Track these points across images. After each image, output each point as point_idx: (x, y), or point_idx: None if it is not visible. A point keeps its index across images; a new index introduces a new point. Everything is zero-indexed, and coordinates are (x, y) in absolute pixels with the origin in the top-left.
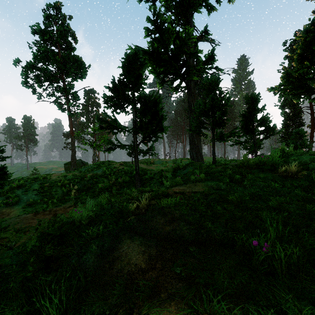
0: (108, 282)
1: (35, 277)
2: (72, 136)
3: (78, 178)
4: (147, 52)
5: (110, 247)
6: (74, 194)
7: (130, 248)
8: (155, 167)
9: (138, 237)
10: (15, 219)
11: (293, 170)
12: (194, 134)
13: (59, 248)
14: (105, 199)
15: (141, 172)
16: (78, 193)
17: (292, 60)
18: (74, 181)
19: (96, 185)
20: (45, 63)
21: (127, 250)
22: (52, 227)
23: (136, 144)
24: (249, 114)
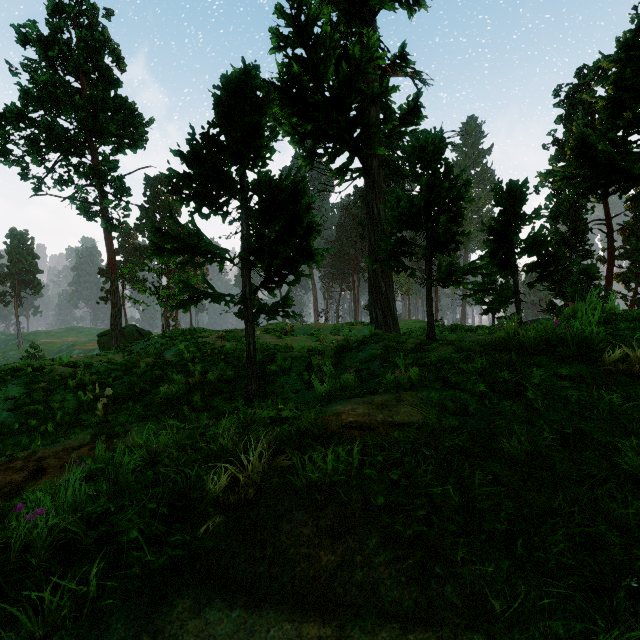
0: None
1: None
2: (113, 274)
3: (119, 369)
4: (278, 85)
5: None
6: (105, 409)
7: None
8: (296, 341)
9: (228, 602)
10: None
11: None
12: (379, 271)
13: None
14: (138, 453)
15: (264, 356)
16: (115, 404)
17: (571, 125)
18: (109, 376)
19: (158, 386)
20: (49, 110)
21: None
22: None
23: (248, 293)
24: (504, 227)
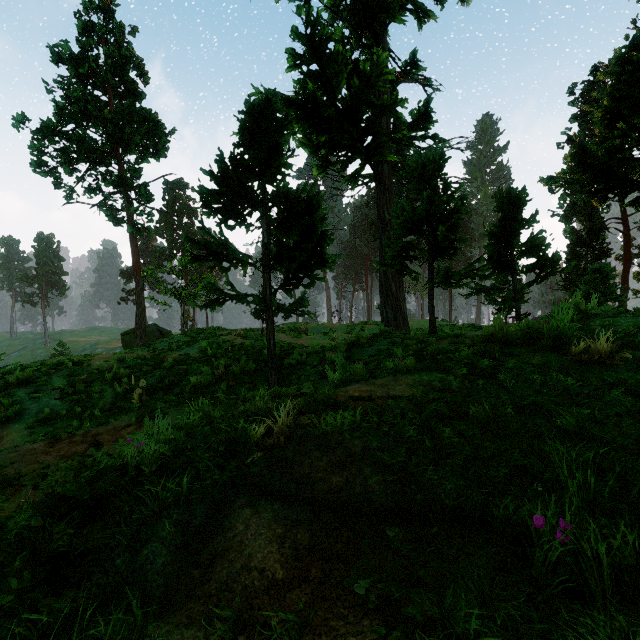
0: (196, 617)
1: (23, 606)
2: (138, 276)
3: (148, 364)
4: (294, 101)
5: (204, 527)
6: (139, 398)
7: (250, 529)
8: (310, 339)
9: (270, 502)
10: (6, 453)
11: (602, 349)
12: (389, 272)
13: (86, 532)
14: (197, 414)
15: (281, 351)
16: (148, 395)
17: (586, 123)
18: (140, 370)
19: (185, 379)
20: (80, 124)
21: (244, 534)
22: (75, 481)
23: (268, 294)
24: (504, 232)
